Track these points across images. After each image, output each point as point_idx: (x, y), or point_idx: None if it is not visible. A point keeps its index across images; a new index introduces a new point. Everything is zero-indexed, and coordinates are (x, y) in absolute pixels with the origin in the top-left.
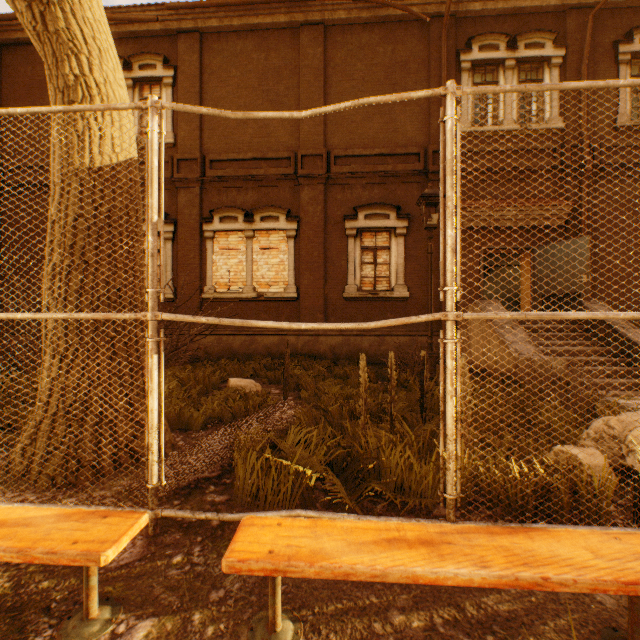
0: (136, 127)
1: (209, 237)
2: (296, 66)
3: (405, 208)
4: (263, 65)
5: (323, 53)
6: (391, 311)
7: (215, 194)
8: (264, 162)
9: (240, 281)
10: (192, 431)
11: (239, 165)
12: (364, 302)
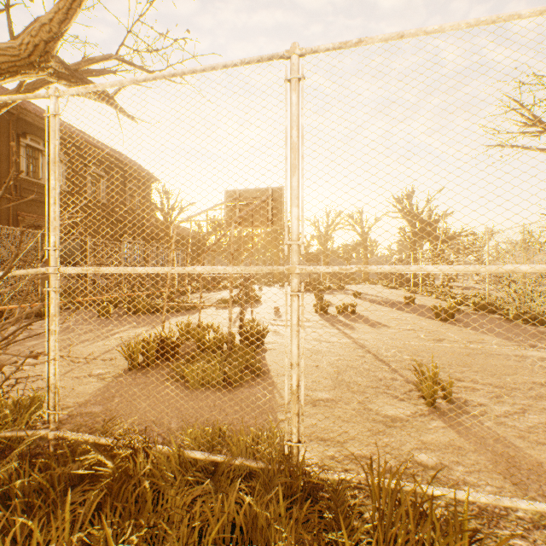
0: None
1: None
2: None
3: None
4: None
5: None
6: None
7: None
8: None
9: None
10: None
11: None
12: None
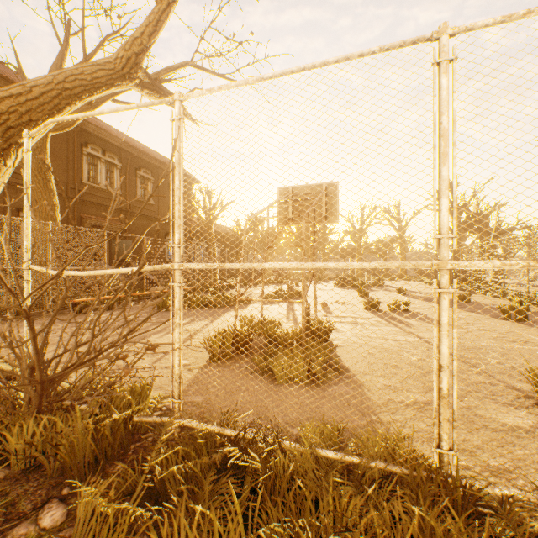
0: None
1: None
2: None
3: None
4: None
5: None
6: None
7: None
8: None
9: None
10: None
11: None
12: None
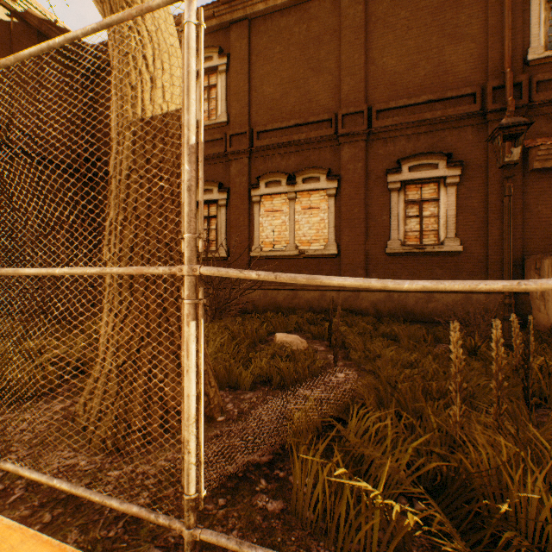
0: (197, 113)
1: (256, 201)
2: (336, 29)
3: (456, 155)
4: (304, 36)
5: (364, 10)
6: (439, 266)
7: (261, 162)
8: (305, 127)
9: (283, 240)
10: (241, 391)
11: (282, 133)
12: (408, 257)
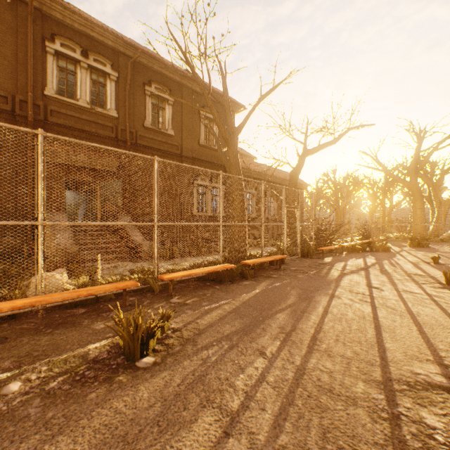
0: None
1: None
2: None
3: None
4: None
5: None
6: None
7: None
8: None
9: None
10: None
11: None
12: None
